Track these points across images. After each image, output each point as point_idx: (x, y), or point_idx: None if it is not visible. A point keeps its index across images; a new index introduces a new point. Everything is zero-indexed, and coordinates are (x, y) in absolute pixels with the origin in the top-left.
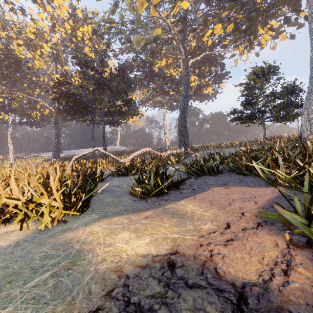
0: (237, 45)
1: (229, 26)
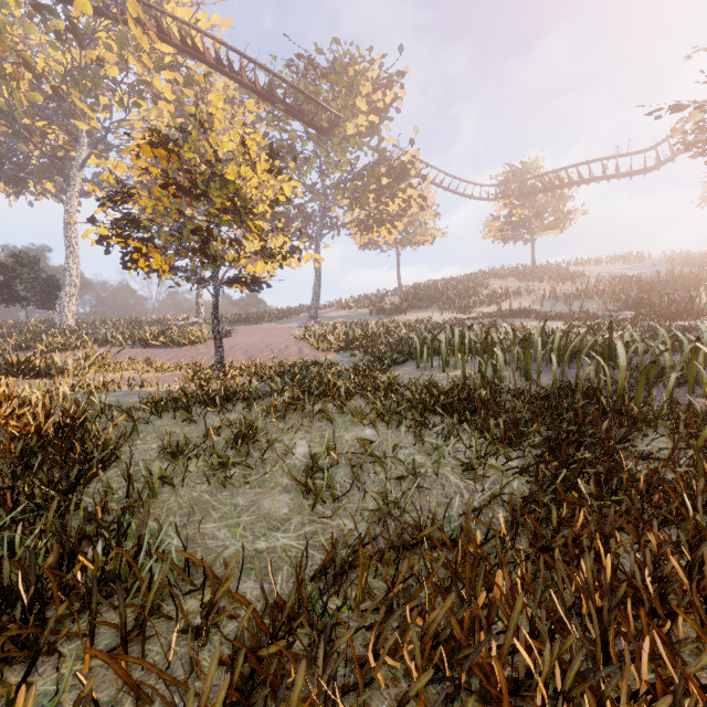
0: None
1: None
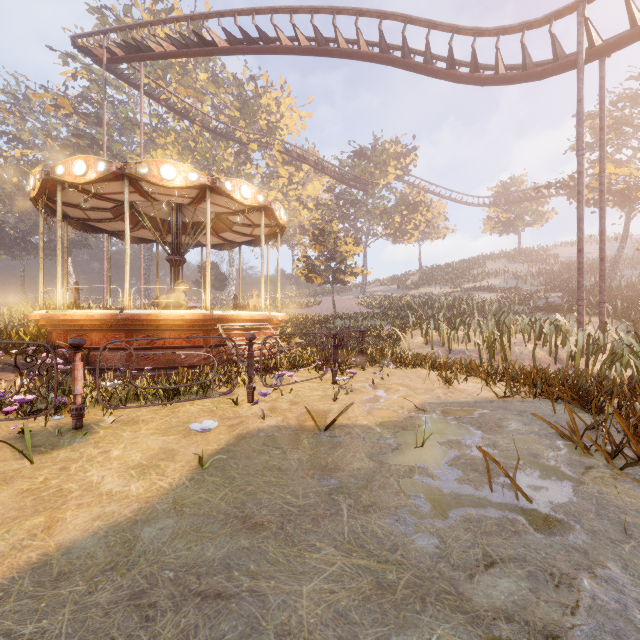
0: None
1: None
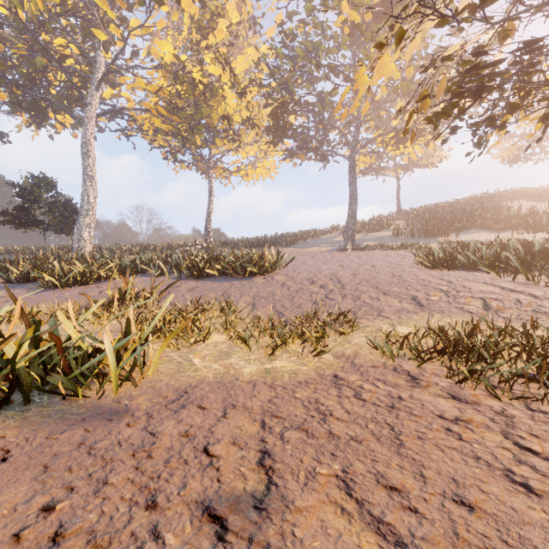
0: (20, 111)
1: (1, 94)
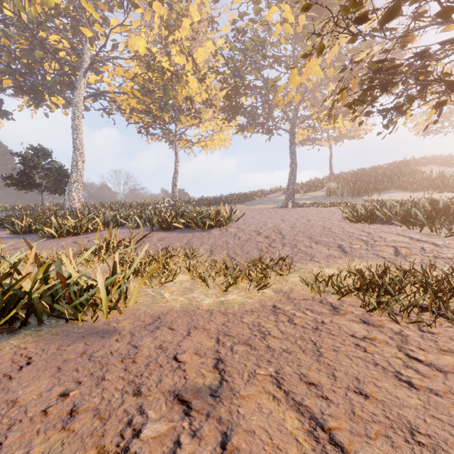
0: (22, 94)
1: (6, 81)
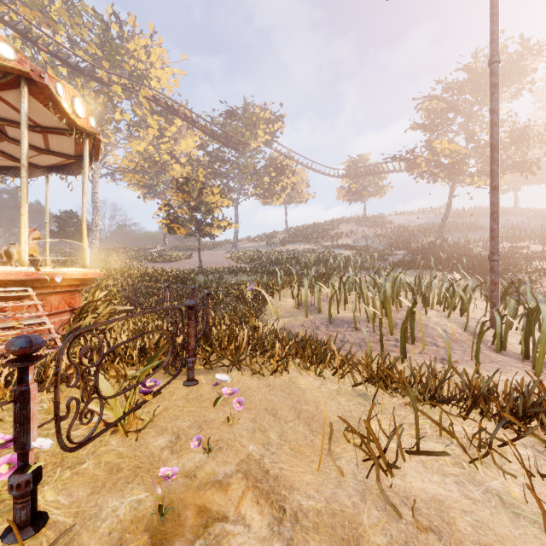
0: None
1: None
